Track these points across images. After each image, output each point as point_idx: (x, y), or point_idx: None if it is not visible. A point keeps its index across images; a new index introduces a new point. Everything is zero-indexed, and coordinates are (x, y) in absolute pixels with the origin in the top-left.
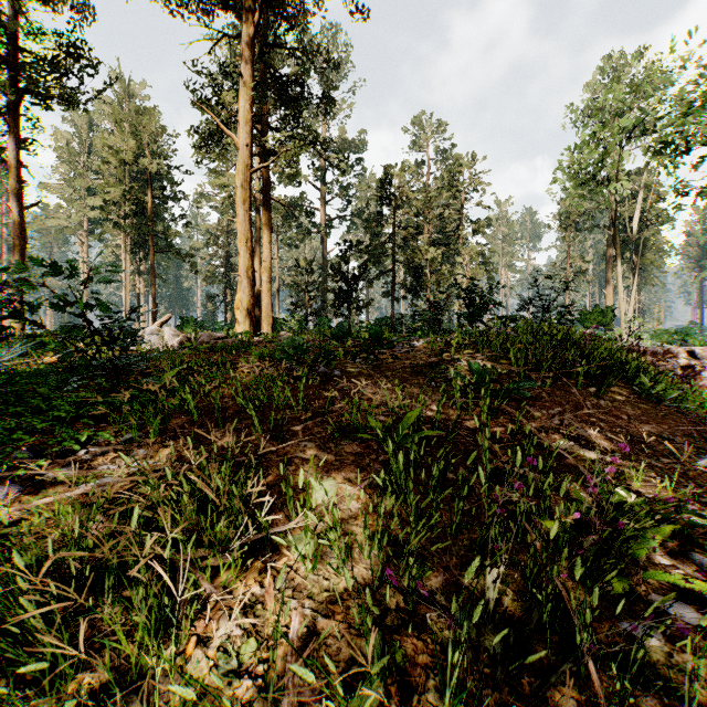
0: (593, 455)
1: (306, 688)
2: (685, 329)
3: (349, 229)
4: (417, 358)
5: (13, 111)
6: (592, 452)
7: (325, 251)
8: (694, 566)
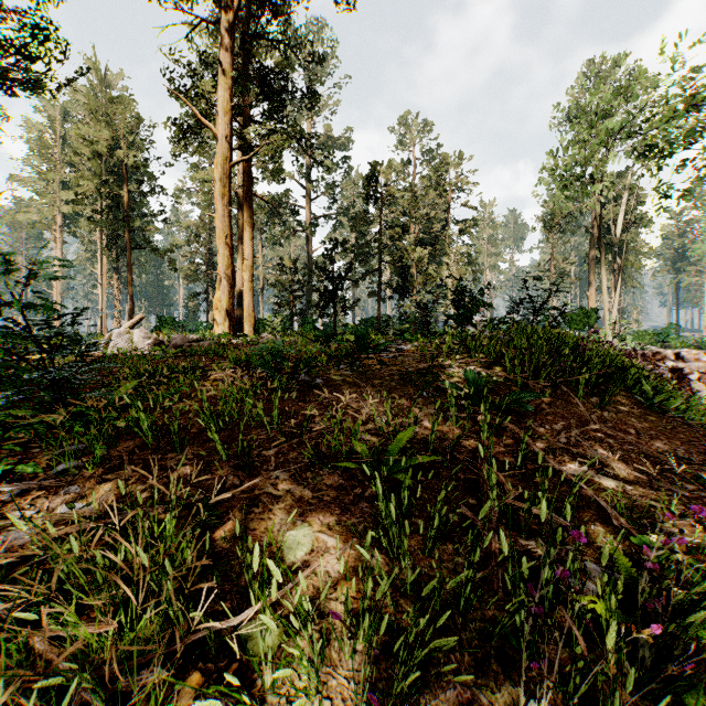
0: (611, 483)
1: None
2: (665, 331)
3: (335, 228)
4: (405, 364)
5: None
6: (609, 479)
7: (310, 250)
8: None
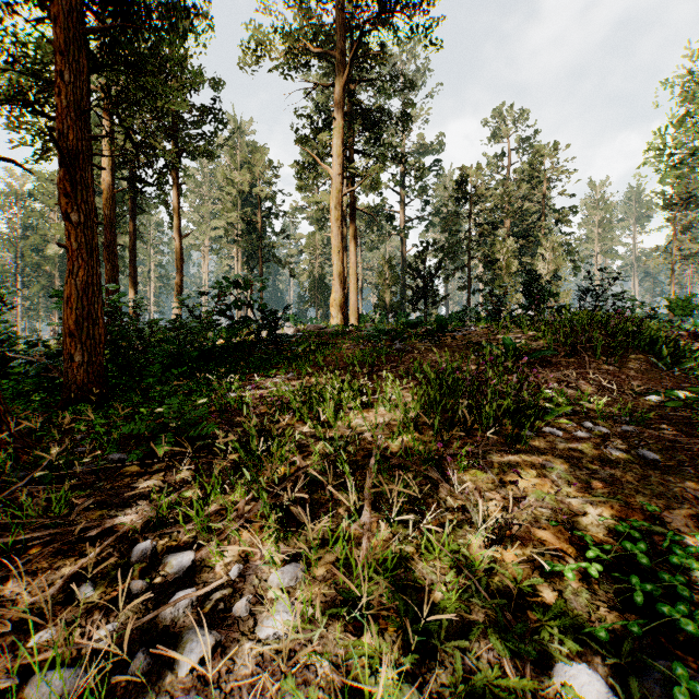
0: (569, 390)
1: (386, 428)
2: None
3: (427, 228)
4: (471, 339)
5: (176, 168)
6: (569, 389)
7: (404, 250)
8: (580, 424)
